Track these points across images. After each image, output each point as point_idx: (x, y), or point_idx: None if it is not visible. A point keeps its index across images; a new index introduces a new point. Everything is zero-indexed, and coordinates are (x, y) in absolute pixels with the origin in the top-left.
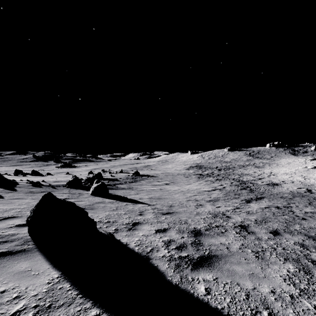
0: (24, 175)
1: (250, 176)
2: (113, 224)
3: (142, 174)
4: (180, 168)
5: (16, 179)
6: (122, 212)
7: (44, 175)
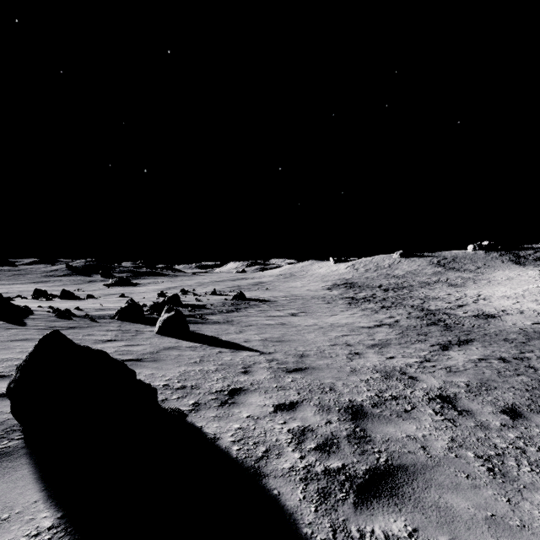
0: (48, 298)
1: (442, 301)
2: (192, 393)
3: (250, 297)
4: (316, 287)
5: (32, 305)
6: (210, 366)
7: (83, 298)
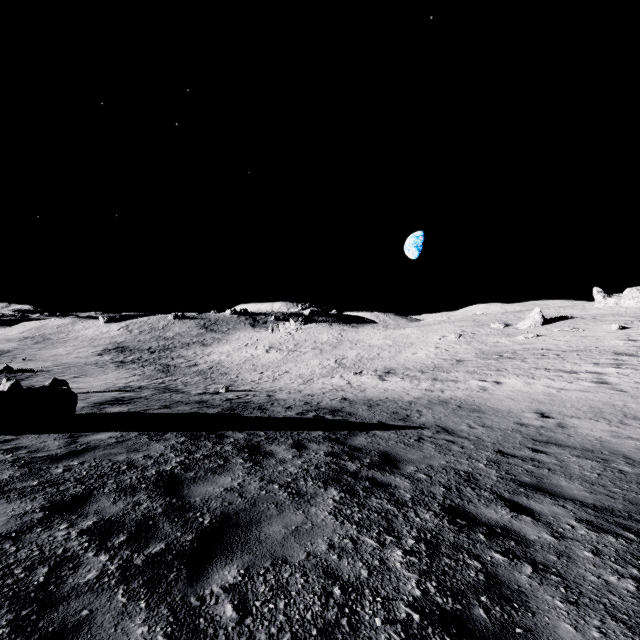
0: None
1: (183, 359)
2: None
3: (17, 370)
4: (86, 354)
5: None
6: None
7: None
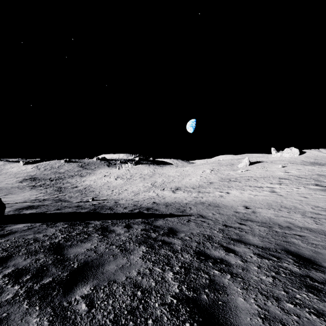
0: None
1: (69, 184)
2: None
3: None
4: (12, 182)
5: None
6: None
7: None
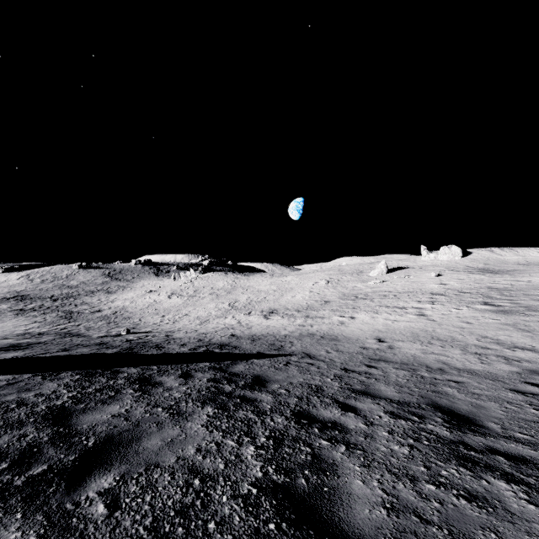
0: None
1: (87, 305)
2: None
3: None
4: None
5: None
6: None
7: None
